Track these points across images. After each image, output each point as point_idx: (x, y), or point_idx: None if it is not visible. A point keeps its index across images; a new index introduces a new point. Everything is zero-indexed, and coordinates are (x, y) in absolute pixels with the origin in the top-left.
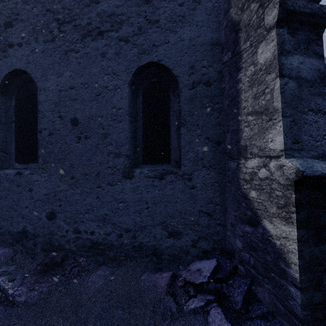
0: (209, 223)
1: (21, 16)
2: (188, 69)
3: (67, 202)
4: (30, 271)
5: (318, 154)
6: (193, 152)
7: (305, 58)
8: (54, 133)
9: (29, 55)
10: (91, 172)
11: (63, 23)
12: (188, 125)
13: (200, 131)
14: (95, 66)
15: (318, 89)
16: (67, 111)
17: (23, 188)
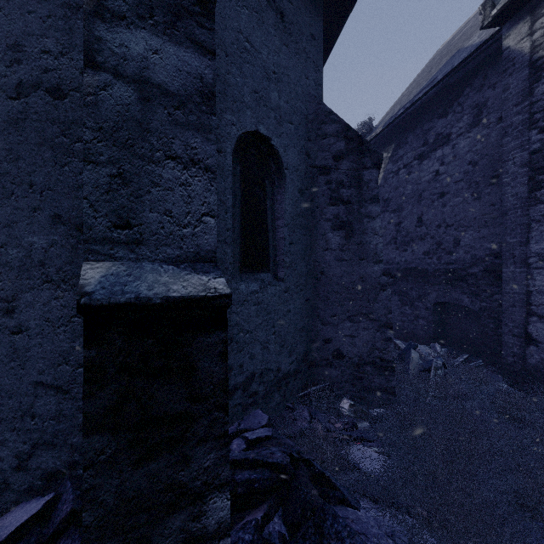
0: (61, 408)
1: None
2: (5, 48)
3: None
4: None
5: (183, 254)
6: (19, 246)
7: (166, 43)
8: None
9: None
10: None
11: None
12: (5, 181)
13: (39, 200)
14: None
15: (196, 116)
16: None
17: None
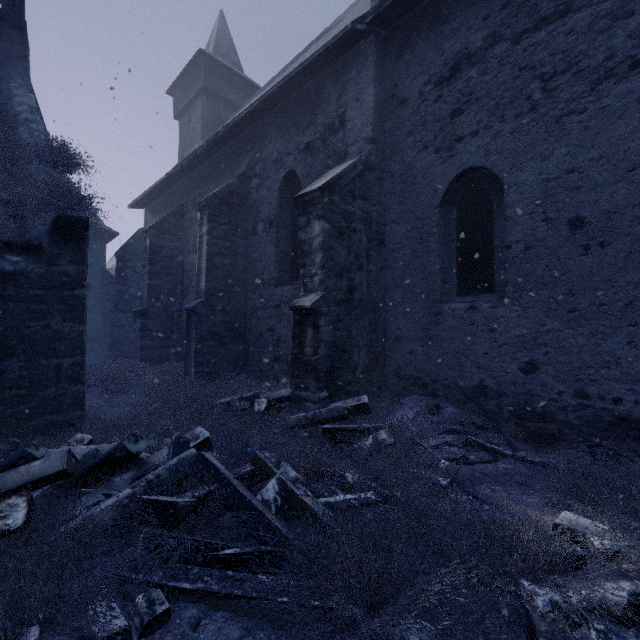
0: None
1: (475, 94)
2: None
3: (560, 349)
4: (508, 438)
5: None
6: None
7: None
8: (534, 246)
9: (489, 143)
10: (613, 300)
11: (552, 77)
12: None
13: None
14: (623, 124)
15: None
16: (560, 209)
17: (479, 327)
